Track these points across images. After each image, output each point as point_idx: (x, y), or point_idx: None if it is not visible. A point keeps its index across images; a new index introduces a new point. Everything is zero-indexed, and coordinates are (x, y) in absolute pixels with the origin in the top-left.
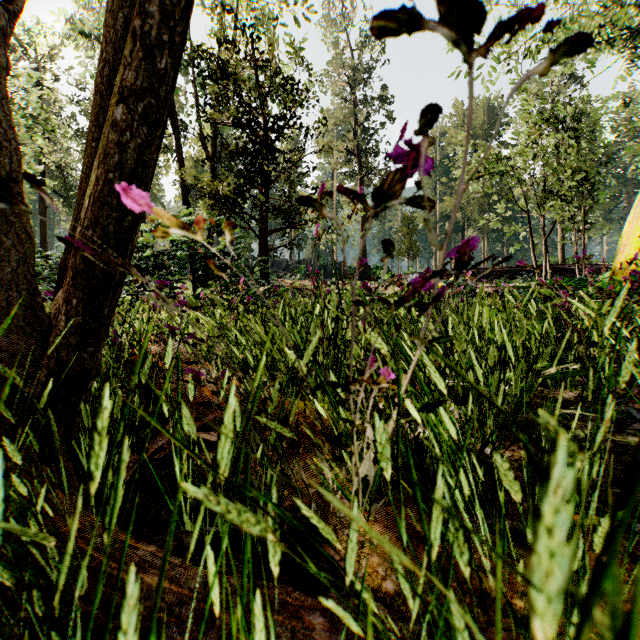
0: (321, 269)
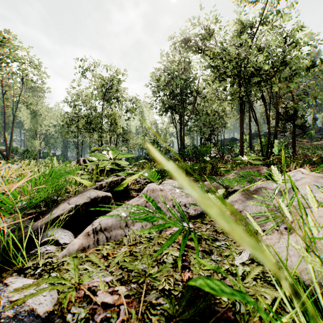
0: None
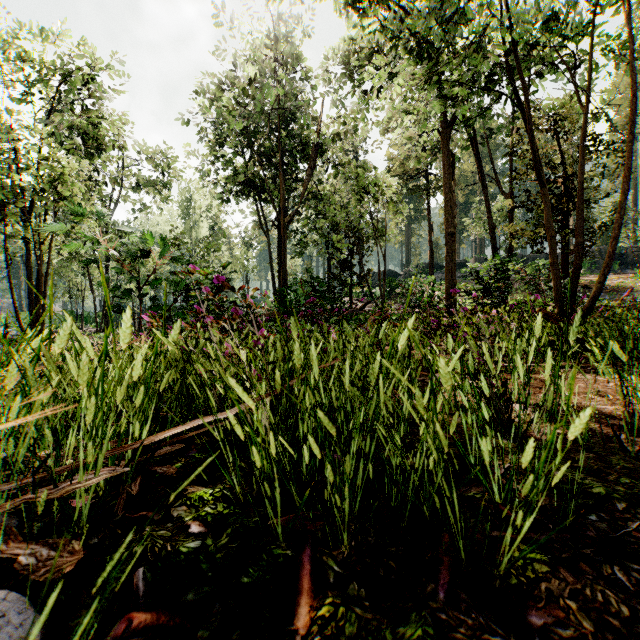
0: (614, 258)
